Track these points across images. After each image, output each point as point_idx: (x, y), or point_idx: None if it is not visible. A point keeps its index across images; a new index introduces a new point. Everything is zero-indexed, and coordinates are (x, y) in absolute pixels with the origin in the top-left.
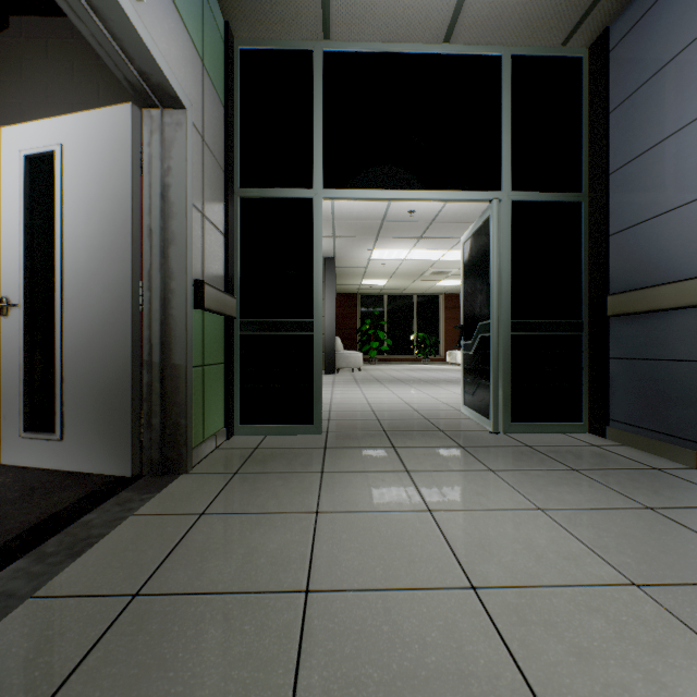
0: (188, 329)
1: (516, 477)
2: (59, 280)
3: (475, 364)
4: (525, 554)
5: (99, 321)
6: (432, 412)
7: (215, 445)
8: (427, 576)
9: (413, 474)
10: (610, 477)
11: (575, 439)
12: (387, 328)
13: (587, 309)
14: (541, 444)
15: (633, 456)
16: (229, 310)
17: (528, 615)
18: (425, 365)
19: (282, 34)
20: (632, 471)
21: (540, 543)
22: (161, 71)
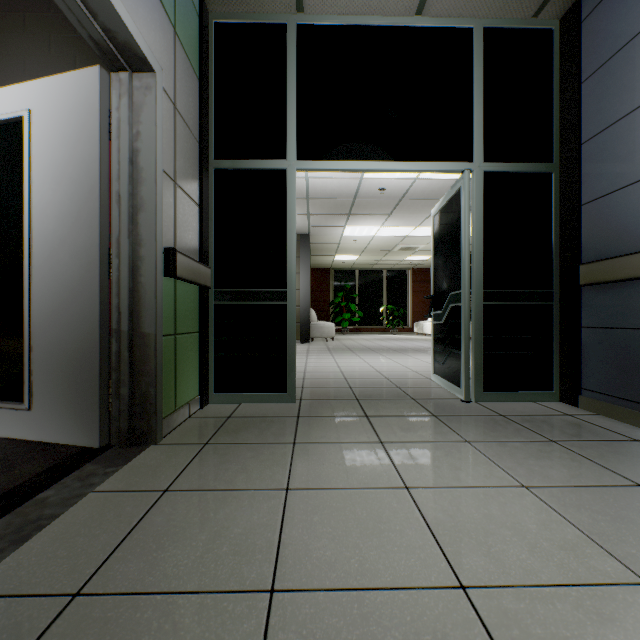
0: (158, 297)
1: (494, 449)
2: (27, 247)
3: (445, 333)
4: (516, 543)
5: (67, 289)
6: (403, 380)
7: (188, 414)
8: (408, 571)
9: (387, 445)
10: (591, 449)
11: (547, 408)
12: (358, 300)
13: (558, 279)
14: (515, 414)
15: (610, 427)
16: (203, 280)
17: (531, 627)
18: (393, 335)
19: (256, 7)
20: (612, 442)
21: (531, 529)
22: (126, 28)
